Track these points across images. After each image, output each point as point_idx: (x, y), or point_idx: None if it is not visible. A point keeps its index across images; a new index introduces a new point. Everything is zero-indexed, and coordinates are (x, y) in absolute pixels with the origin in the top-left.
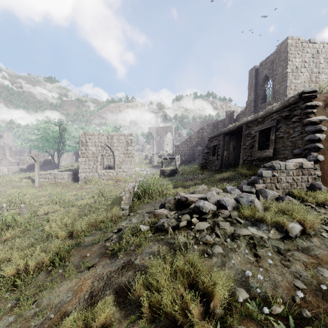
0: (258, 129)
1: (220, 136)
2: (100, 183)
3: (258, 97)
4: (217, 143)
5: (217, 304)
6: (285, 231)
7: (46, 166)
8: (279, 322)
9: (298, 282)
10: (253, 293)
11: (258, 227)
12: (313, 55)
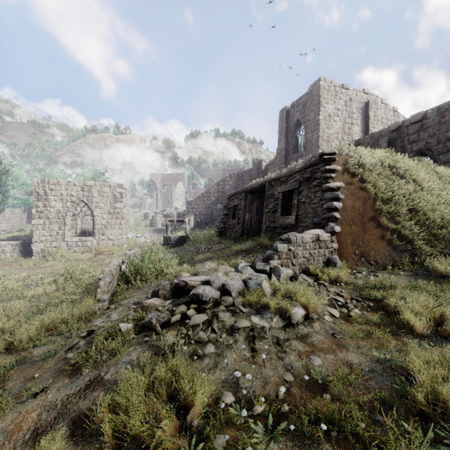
0: (281, 190)
1: (241, 194)
2: (69, 258)
3: (289, 145)
4: (238, 202)
5: (198, 414)
6: (288, 318)
7: None
8: (258, 422)
9: (288, 375)
10: (241, 395)
11: (262, 316)
12: (346, 102)
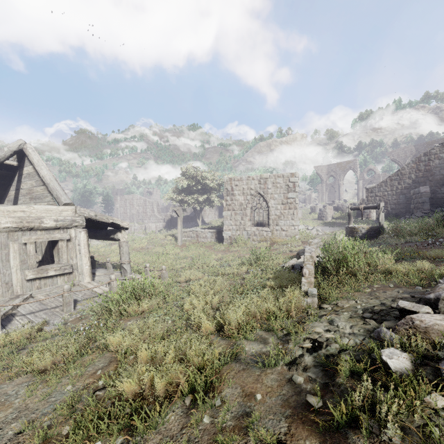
0: None
1: None
2: (249, 246)
3: None
4: None
5: None
6: None
7: (189, 223)
8: None
9: None
10: None
11: None
12: None
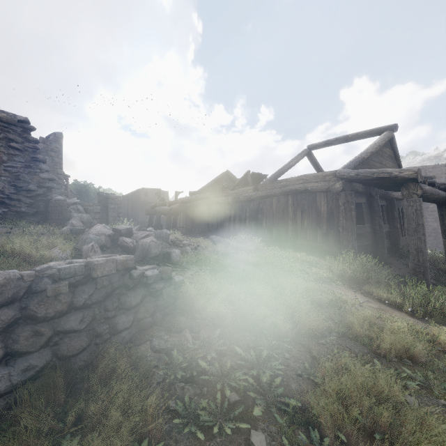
0: None
1: None
2: None
3: None
4: None
5: None
6: None
7: None
8: None
9: None
10: None
11: None
12: None
